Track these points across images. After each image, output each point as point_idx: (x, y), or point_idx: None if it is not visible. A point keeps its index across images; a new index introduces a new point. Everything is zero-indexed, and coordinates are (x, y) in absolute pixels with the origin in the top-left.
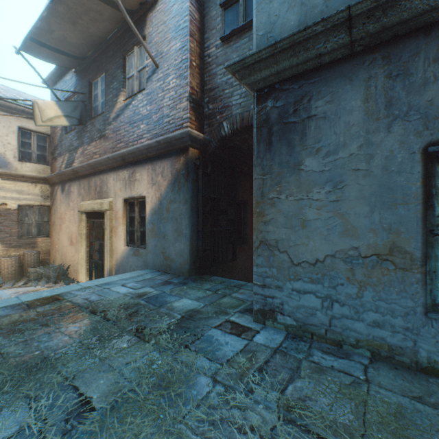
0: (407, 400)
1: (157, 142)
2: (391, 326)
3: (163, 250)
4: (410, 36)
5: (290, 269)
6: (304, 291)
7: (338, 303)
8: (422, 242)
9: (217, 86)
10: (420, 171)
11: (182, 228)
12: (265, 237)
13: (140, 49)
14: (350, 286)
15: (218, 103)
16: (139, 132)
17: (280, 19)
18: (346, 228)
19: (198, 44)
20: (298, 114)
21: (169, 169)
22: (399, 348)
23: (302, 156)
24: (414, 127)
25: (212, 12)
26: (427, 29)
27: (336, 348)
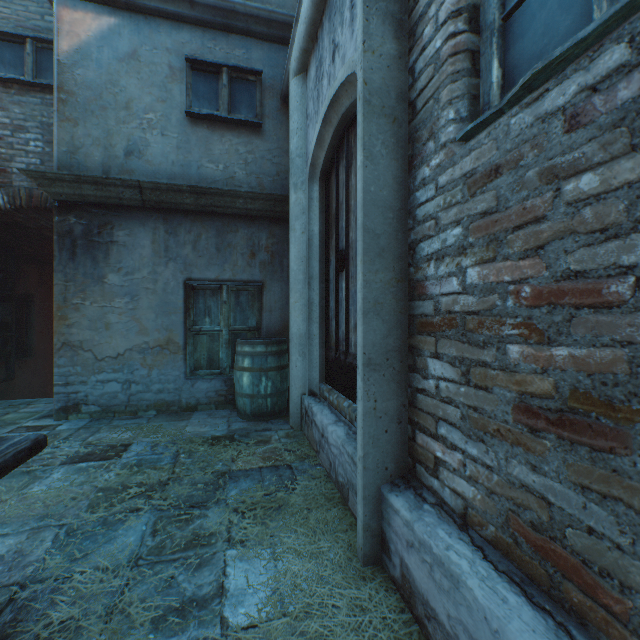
0: (168, 422)
1: None
2: (168, 390)
3: None
4: (178, 212)
5: (96, 365)
6: (108, 381)
7: (135, 383)
8: (184, 336)
9: None
10: (183, 294)
11: None
12: (70, 339)
13: None
14: (144, 369)
15: None
16: None
17: (85, 148)
18: (141, 328)
19: None
20: (103, 236)
21: None
22: (173, 402)
23: (107, 271)
24: (180, 267)
25: None
26: (186, 212)
27: (134, 416)
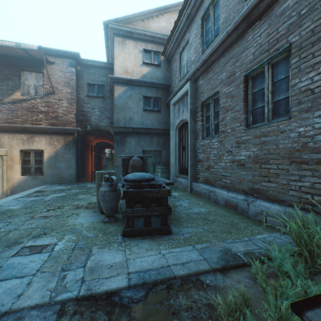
0: None
1: (59, 128)
2: None
3: (59, 174)
4: (141, 134)
5: None
6: None
7: None
8: None
9: (85, 111)
10: (142, 154)
11: (71, 164)
12: (117, 165)
13: (36, 75)
14: None
15: (85, 117)
16: (38, 118)
17: (120, 119)
18: None
19: (77, 92)
20: (124, 140)
21: (63, 139)
22: None
23: (125, 148)
24: (141, 147)
25: (82, 81)
26: (143, 133)
27: None
